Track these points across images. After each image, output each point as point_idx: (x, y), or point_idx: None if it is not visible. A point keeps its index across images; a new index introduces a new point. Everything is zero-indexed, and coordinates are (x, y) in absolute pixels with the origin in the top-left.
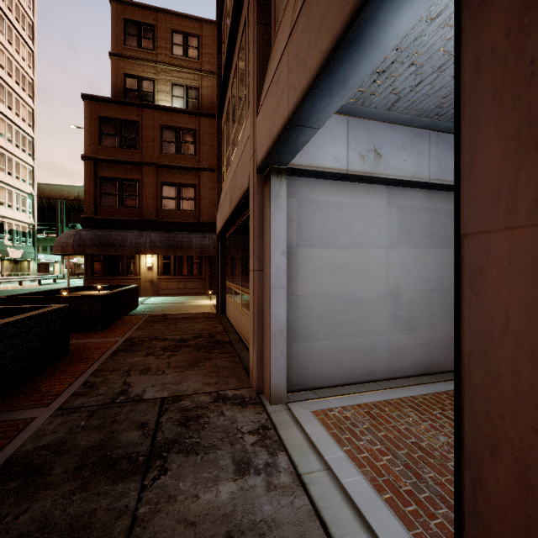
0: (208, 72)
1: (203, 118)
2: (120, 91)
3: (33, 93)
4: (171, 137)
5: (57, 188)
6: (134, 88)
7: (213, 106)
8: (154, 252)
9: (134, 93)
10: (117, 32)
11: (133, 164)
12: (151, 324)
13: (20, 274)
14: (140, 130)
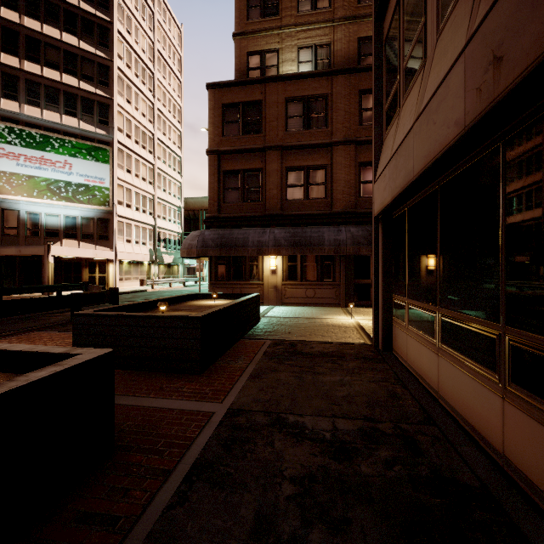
0: (341, 20)
1: (336, 78)
2: (243, 73)
3: (181, 119)
4: (297, 110)
5: (199, 201)
6: (257, 66)
7: (348, 61)
8: (278, 252)
9: (257, 72)
10: (240, 9)
11: (255, 151)
12: (273, 366)
13: (172, 277)
14: (263, 110)
